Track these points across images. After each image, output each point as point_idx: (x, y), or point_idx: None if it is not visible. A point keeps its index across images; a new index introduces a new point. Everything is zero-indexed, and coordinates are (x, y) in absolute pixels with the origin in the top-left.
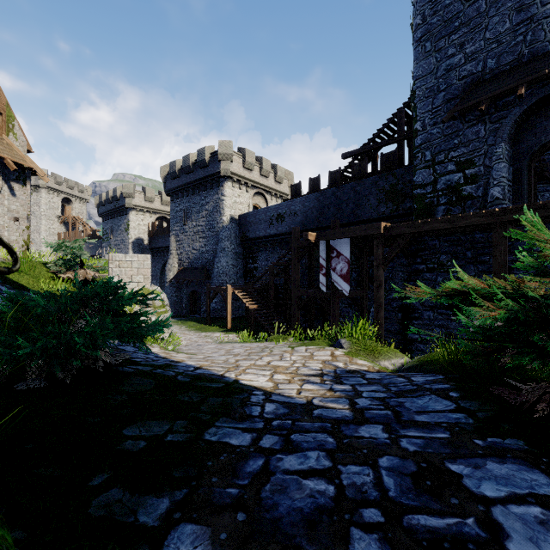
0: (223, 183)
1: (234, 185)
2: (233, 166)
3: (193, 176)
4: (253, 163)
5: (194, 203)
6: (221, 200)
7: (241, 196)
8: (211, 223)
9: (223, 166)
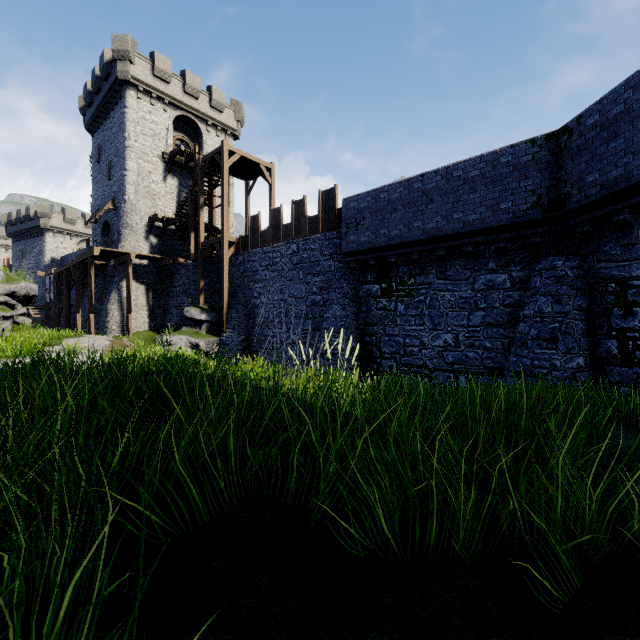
0: (45, 233)
1: (55, 235)
2: (53, 221)
3: (25, 226)
4: (75, 219)
5: (28, 246)
6: (44, 246)
7: (65, 243)
8: (38, 262)
9: (42, 221)
